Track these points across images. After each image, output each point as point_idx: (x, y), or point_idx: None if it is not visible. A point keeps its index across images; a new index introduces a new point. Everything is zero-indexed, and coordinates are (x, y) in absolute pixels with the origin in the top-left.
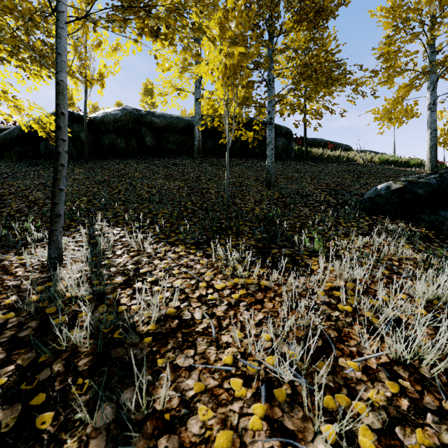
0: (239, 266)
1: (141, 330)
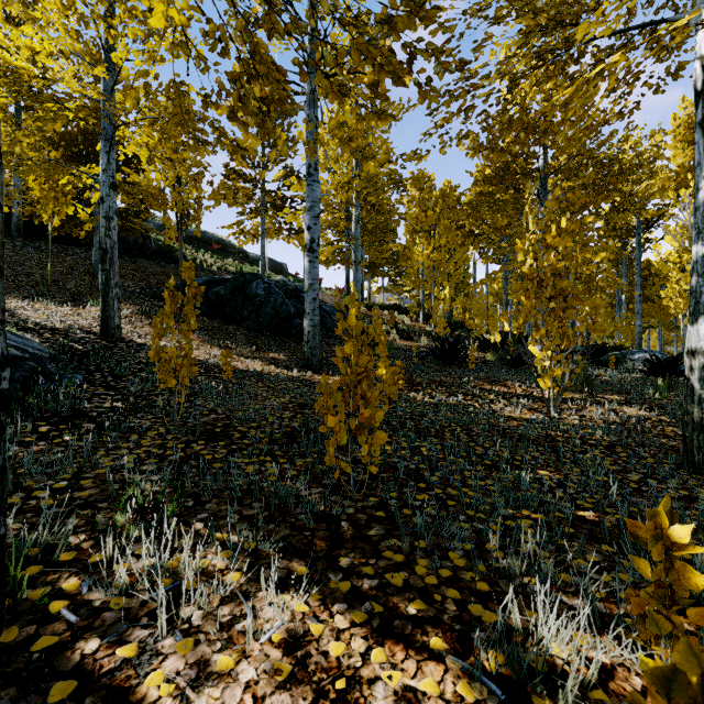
0: (49, 302)
1: (9, 308)
